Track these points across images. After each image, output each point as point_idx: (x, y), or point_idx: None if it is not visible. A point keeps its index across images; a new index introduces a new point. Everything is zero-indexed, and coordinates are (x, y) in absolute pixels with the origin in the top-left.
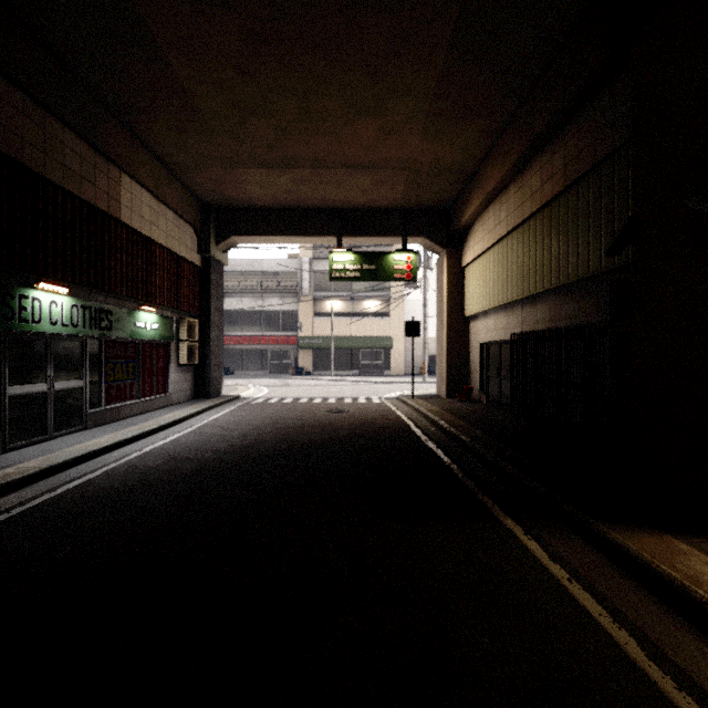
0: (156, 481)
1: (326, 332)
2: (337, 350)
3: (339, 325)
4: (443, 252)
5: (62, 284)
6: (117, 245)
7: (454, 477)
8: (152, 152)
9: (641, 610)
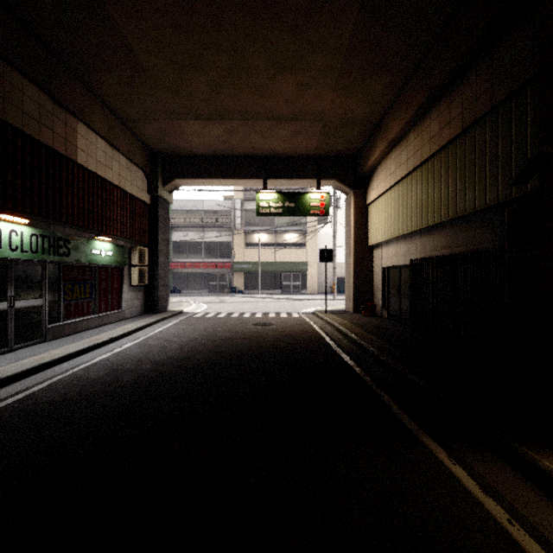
0: (94, 394)
1: (255, 259)
2: (264, 273)
3: (265, 253)
4: (350, 192)
5: (21, 216)
6: (74, 183)
7: (369, 390)
8: (106, 105)
9: None
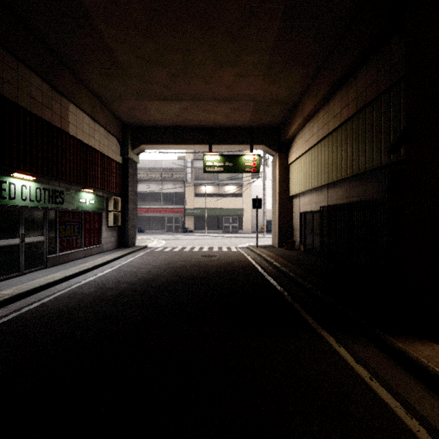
0: (88, 304)
1: (202, 205)
2: (209, 217)
3: (210, 201)
4: (276, 155)
5: (29, 174)
6: (67, 149)
7: (285, 301)
8: (90, 89)
9: (424, 402)
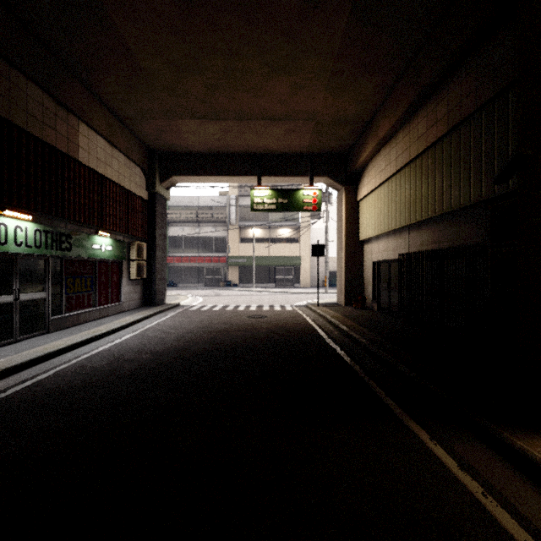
0: (98, 382)
1: (249, 253)
2: (258, 267)
3: (259, 248)
4: (342, 189)
5: (26, 212)
6: (76, 180)
7: (358, 378)
8: (105, 105)
9: None
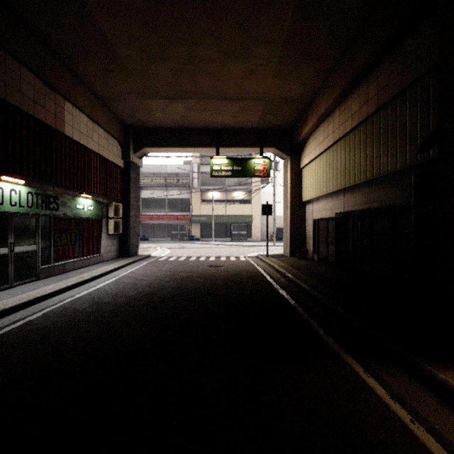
0: (79, 322)
1: (209, 212)
2: (216, 224)
3: (217, 208)
4: (287, 158)
5: (19, 177)
6: (62, 150)
7: (301, 318)
8: (87, 87)
9: None
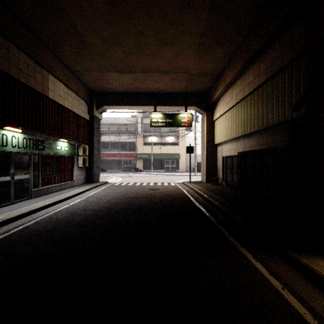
0: (61, 227)
1: (149, 151)
2: (154, 160)
3: (155, 148)
4: (204, 113)
5: (18, 127)
6: (47, 109)
7: (213, 224)
8: (64, 64)
9: None
